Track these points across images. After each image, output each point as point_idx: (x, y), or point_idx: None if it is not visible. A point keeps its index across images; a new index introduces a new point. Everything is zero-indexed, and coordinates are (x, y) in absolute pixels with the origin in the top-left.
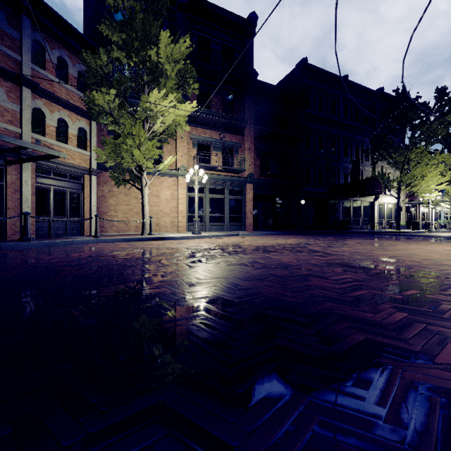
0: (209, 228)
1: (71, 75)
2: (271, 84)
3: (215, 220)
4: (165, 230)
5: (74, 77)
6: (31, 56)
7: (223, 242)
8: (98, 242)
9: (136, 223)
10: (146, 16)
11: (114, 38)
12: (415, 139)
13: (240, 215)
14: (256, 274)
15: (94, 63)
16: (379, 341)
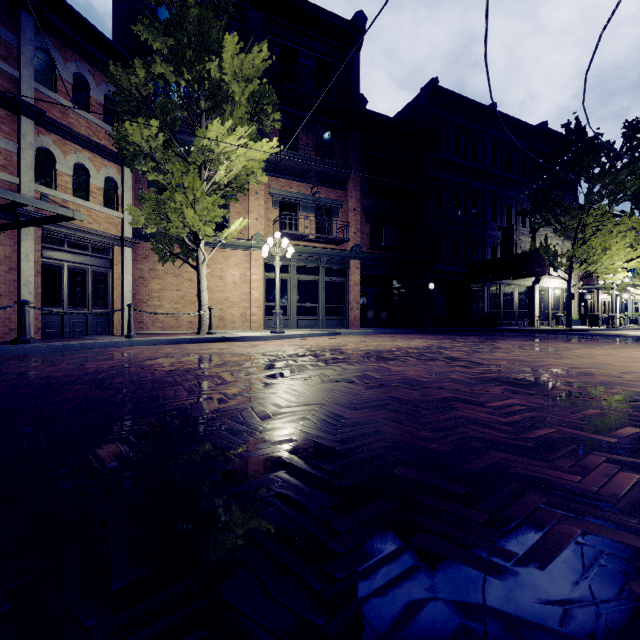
0: (296, 324)
1: (94, 100)
2: (386, 116)
3: (306, 313)
4: (232, 326)
5: (98, 104)
6: (34, 71)
7: (317, 344)
8: (132, 344)
9: (190, 317)
10: (203, 12)
11: (156, 45)
12: (594, 196)
13: (341, 305)
14: (368, 397)
15: (127, 80)
16: (611, 538)
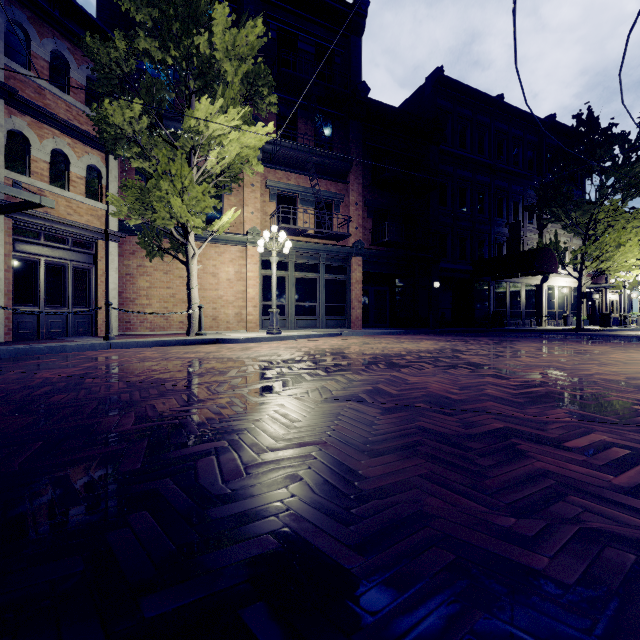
0: (295, 324)
1: (75, 81)
2: (389, 106)
3: (305, 312)
4: (226, 327)
5: (80, 85)
6: (5, 45)
7: (316, 346)
8: (110, 347)
9: (181, 317)
10: None
11: (139, 16)
12: (607, 190)
13: (342, 304)
14: (389, 429)
15: (106, 54)
16: None
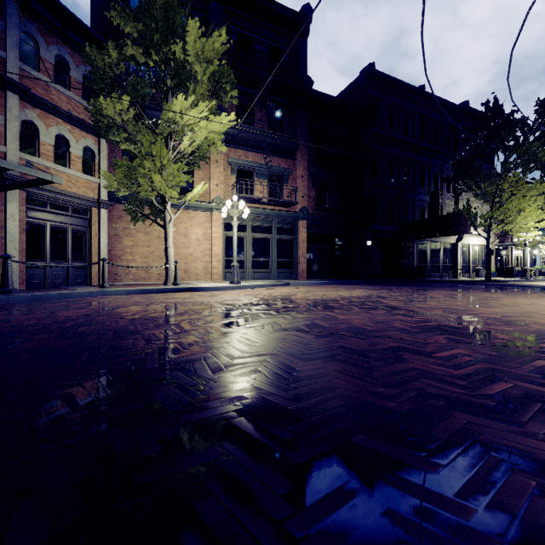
0: (252, 276)
1: (74, 79)
2: (330, 95)
3: (260, 266)
4: (195, 278)
5: (78, 82)
6: (20, 52)
7: (269, 294)
8: (105, 294)
9: (159, 270)
10: None
11: (127, 29)
12: (510, 165)
13: (291, 259)
14: (319, 347)
15: (101, 60)
16: None
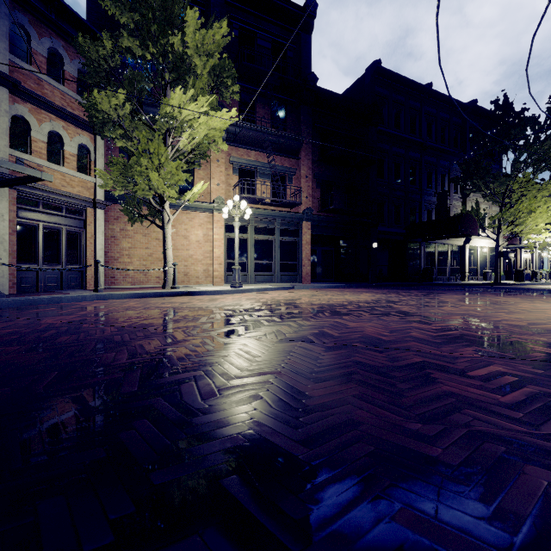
0: (254, 279)
1: (68, 73)
2: (335, 93)
3: (262, 269)
4: (196, 281)
5: (72, 77)
6: (10, 44)
7: (273, 298)
8: (99, 298)
9: (157, 273)
10: None
11: (123, 19)
12: (520, 165)
13: (294, 262)
14: (330, 363)
15: (95, 52)
16: None
